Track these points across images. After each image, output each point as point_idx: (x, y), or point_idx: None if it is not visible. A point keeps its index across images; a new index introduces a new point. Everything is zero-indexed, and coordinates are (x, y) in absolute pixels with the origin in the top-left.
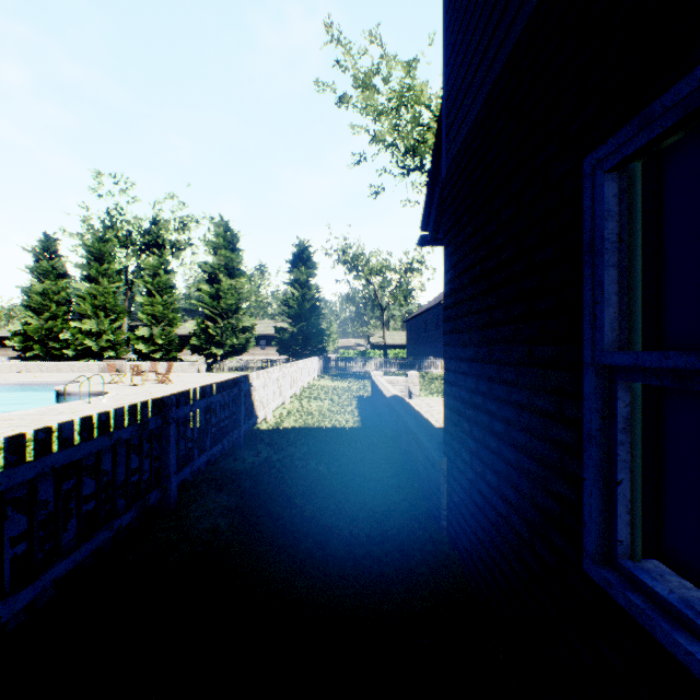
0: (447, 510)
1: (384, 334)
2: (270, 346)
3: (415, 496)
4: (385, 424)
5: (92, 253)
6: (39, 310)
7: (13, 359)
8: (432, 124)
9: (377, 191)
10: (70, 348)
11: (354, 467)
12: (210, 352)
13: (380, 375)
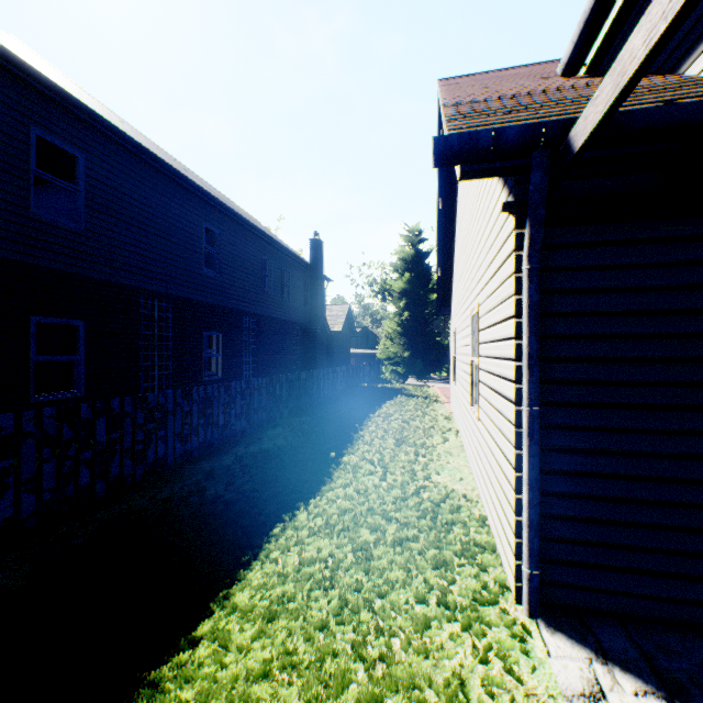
0: None
1: None
2: None
3: None
4: None
5: None
6: None
7: None
8: None
9: None
10: None
11: None
12: None
13: None
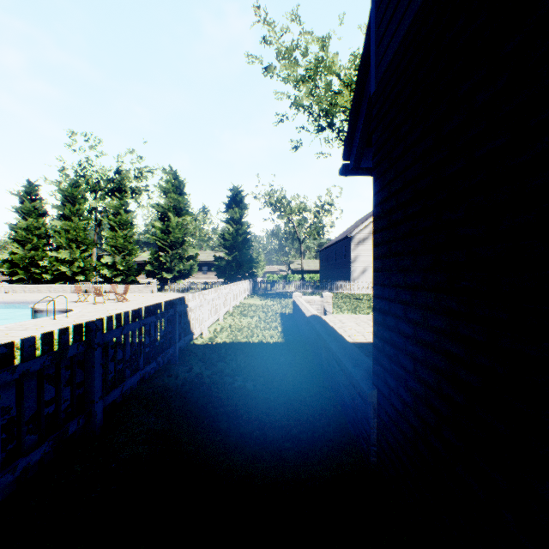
0: (378, 446)
1: (301, 261)
2: (211, 271)
3: (338, 419)
4: (305, 340)
5: (66, 196)
6: (24, 242)
7: (3, 282)
8: (342, 88)
9: (297, 146)
10: (48, 273)
11: (278, 384)
12: (161, 276)
13: (299, 296)
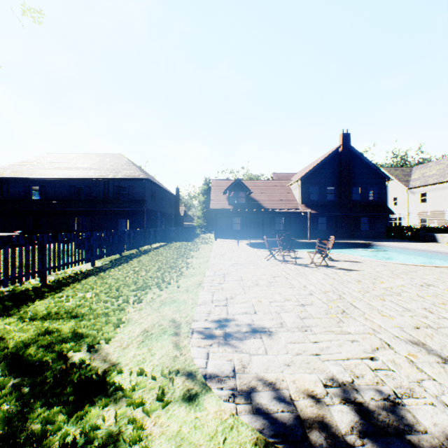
0: None
1: None
2: None
3: None
4: None
5: None
6: None
7: None
8: None
9: None
10: None
11: None
12: None
13: None
